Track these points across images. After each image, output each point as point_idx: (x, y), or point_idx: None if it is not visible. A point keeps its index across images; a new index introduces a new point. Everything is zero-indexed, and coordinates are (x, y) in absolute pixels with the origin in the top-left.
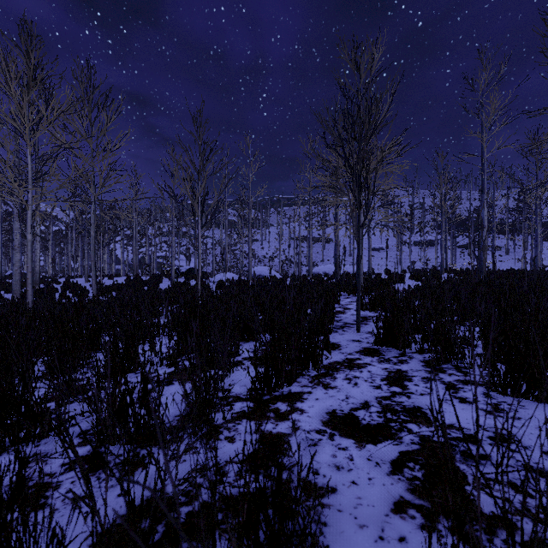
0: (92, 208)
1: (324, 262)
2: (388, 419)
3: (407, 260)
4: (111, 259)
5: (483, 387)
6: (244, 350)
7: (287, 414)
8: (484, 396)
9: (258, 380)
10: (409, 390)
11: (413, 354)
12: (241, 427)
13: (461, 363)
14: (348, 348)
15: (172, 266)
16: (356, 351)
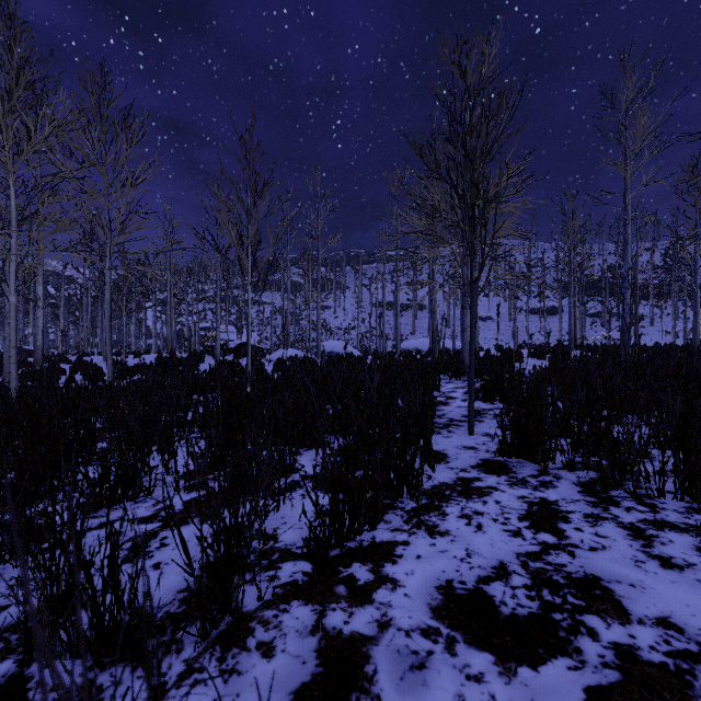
0: (106, 262)
1: (416, 335)
2: (546, 603)
3: (522, 333)
4: (141, 331)
5: (691, 535)
6: (304, 463)
7: (369, 590)
8: (699, 553)
9: (320, 524)
10: (570, 541)
11: (559, 472)
12: (288, 620)
13: (640, 488)
14: (459, 461)
15: (217, 340)
16: (472, 465)
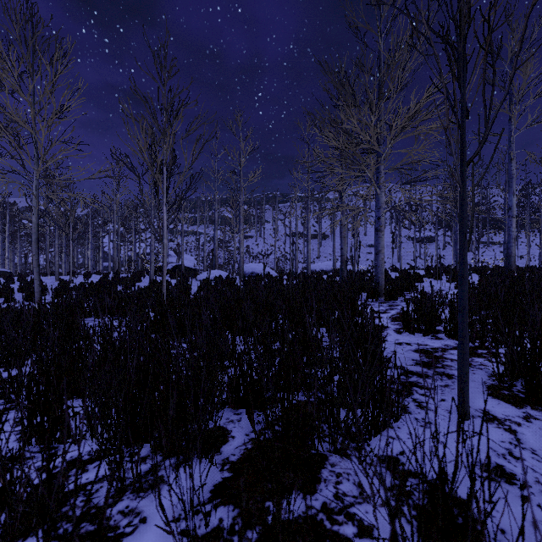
0: (33, 187)
1: (321, 259)
2: None
3: (405, 257)
4: (99, 255)
5: None
6: (151, 538)
7: None
8: None
9: None
10: None
11: None
12: None
13: None
14: None
15: (151, 263)
16: None
